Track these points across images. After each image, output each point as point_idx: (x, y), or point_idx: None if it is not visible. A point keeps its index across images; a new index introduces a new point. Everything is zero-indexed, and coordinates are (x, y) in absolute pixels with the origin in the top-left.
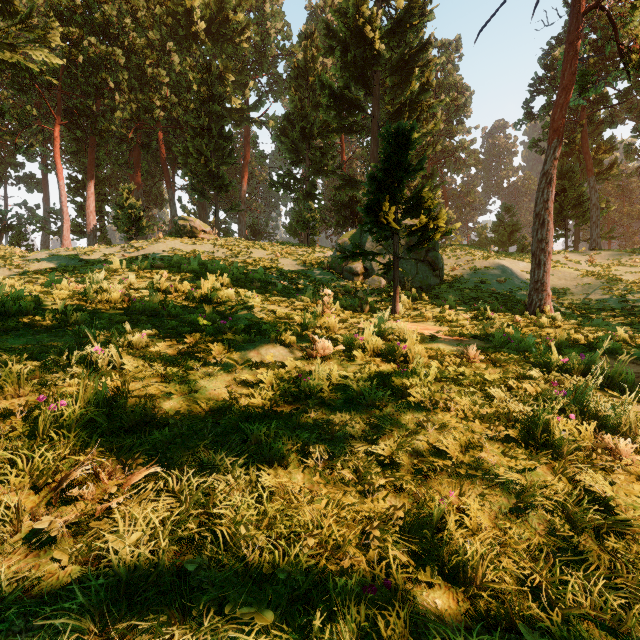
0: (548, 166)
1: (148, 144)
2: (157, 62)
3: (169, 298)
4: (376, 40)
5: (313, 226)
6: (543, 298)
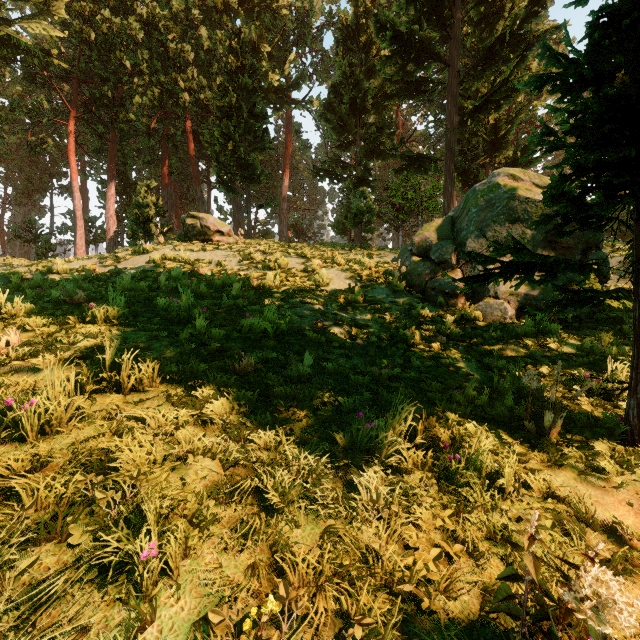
0: None
1: (173, 134)
2: (183, 39)
3: None
4: None
5: (368, 220)
6: None
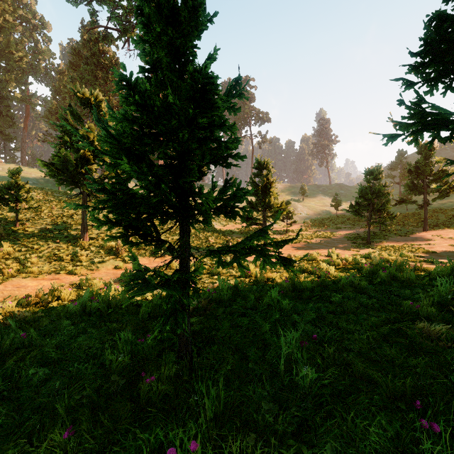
0: None
1: None
2: None
3: None
4: None
5: None
6: None
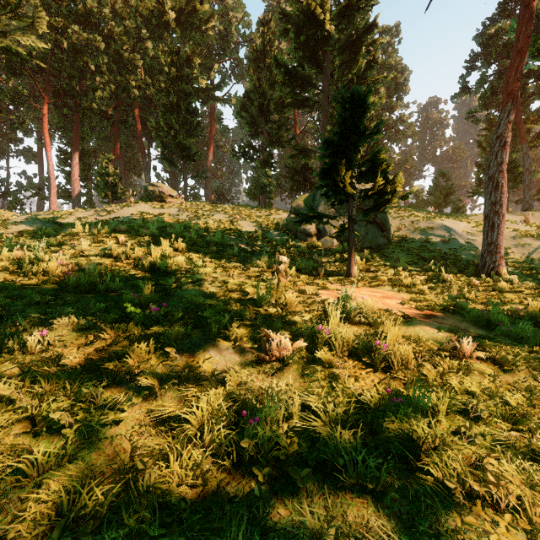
0: (502, 129)
1: (125, 120)
2: (133, 48)
3: (117, 267)
4: (327, 21)
5: (270, 190)
6: (497, 260)
